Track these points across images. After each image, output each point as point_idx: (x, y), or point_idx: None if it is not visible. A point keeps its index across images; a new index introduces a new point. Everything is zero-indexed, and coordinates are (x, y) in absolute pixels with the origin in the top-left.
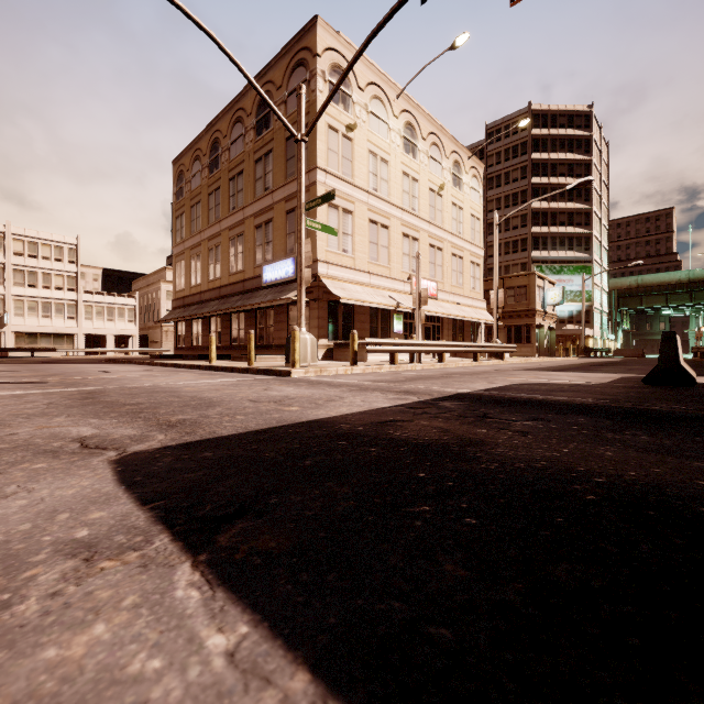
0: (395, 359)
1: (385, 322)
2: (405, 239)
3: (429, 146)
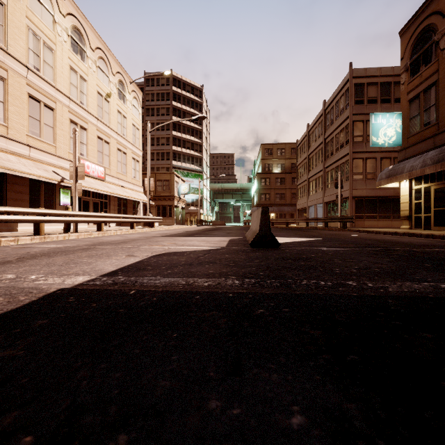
0: (41, 229)
1: (50, 195)
2: (73, 125)
3: (97, 58)
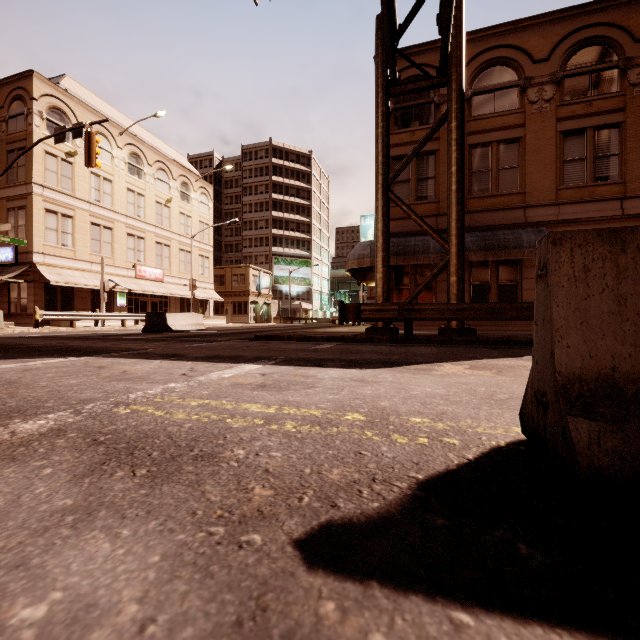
0: (74, 324)
1: (109, 298)
2: (130, 237)
3: (156, 171)
